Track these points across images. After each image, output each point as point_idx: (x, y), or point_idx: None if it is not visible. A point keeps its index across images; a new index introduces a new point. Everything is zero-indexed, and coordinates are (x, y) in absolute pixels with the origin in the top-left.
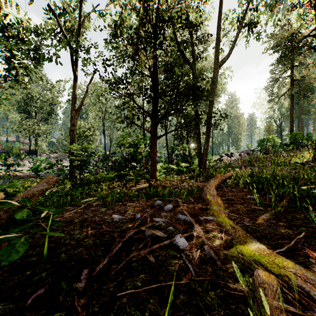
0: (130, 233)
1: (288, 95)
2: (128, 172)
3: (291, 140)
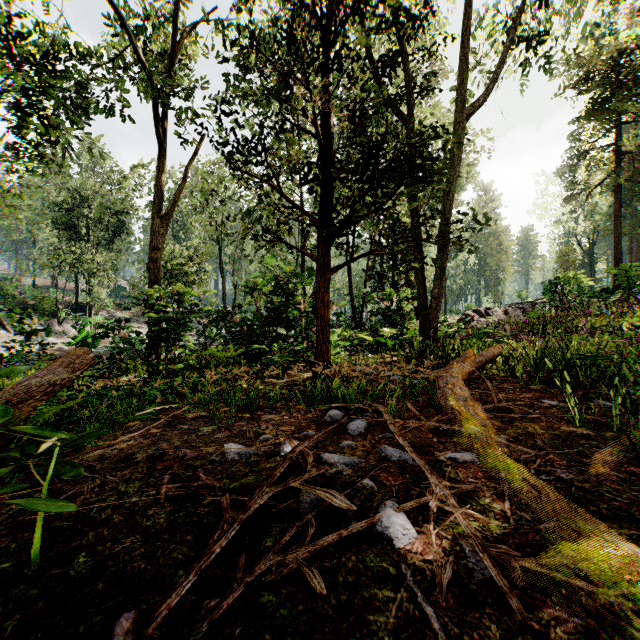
0: (263, 496)
1: (609, 184)
2: (269, 347)
3: (617, 281)
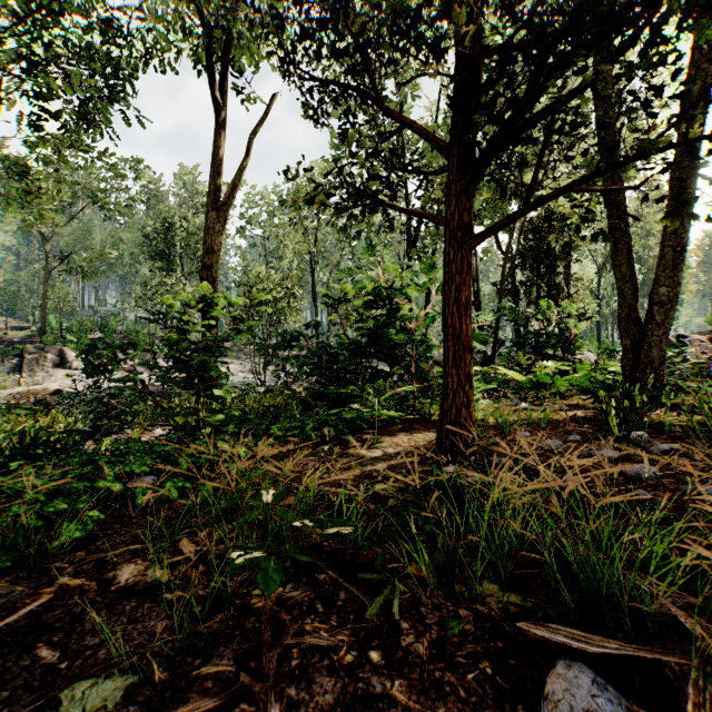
0: None
1: None
2: (360, 388)
3: None
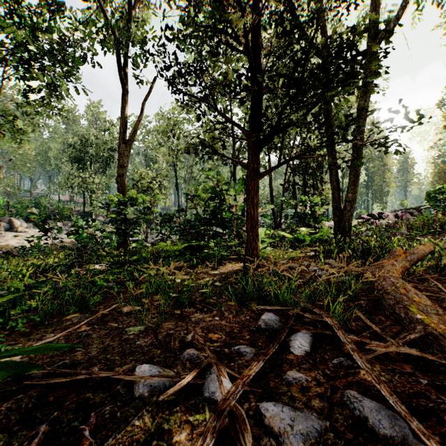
0: None
1: None
2: (207, 242)
3: None
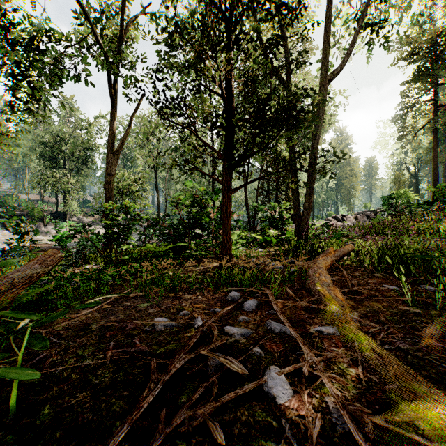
0: (180, 362)
1: (429, 128)
2: (189, 244)
3: (435, 196)
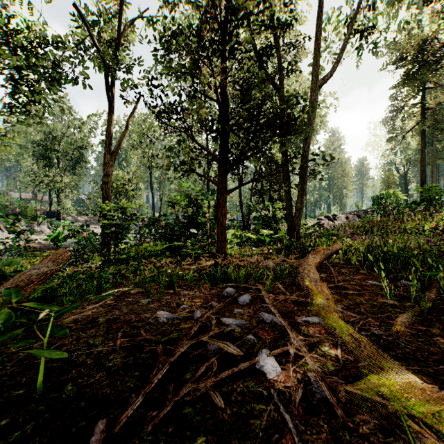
0: (183, 347)
1: (417, 130)
2: (185, 243)
3: (422, 197)
